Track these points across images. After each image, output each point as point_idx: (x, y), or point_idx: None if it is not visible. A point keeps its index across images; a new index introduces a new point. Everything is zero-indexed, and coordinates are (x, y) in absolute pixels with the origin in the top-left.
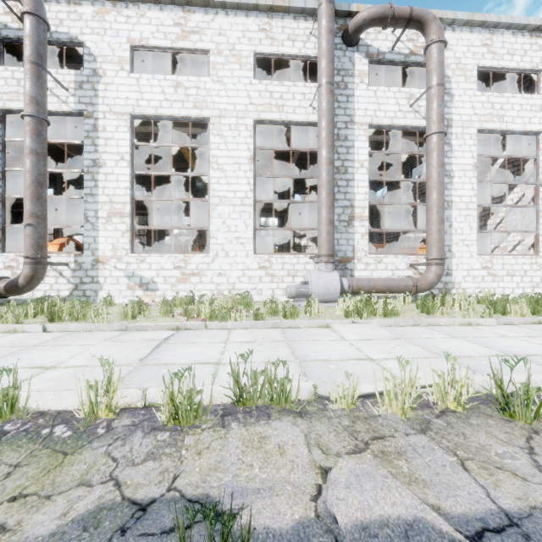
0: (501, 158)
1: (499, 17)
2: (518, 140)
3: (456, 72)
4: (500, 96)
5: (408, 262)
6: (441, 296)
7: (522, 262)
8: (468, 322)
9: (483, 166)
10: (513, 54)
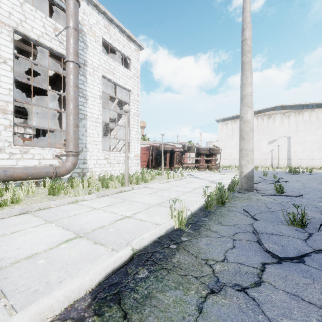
0: (117, 100)
1: (112, 16)
2: (122, 91)
3: (89, 32)
4: (113, 62)
5: (54, 154)
6: (72, 179)
7: (123, 156)
8: (76, 200)
9: (109, 102)
10: (119, 43)
